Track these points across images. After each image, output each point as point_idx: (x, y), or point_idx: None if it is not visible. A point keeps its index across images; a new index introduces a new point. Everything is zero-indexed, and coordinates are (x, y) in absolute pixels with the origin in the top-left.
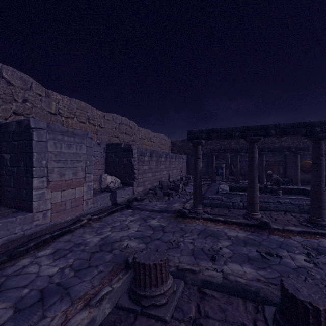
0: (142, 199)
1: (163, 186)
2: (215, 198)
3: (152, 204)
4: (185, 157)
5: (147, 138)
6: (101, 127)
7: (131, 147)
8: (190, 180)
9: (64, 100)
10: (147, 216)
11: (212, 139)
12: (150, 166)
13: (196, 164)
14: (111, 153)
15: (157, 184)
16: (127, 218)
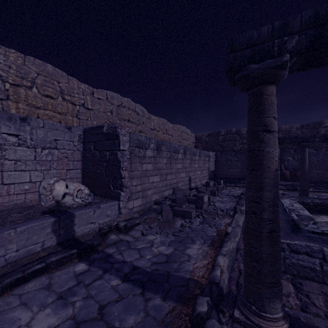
0: (131, 226)
1: (176, 198)
2: (298, 249)
3: (143, 243)
4: (213, 154)
5: (163, 129)
6: (86, 108)
7: (117, 132)
8: (221, 186)
9: (10, 56)
10: (102, 305)
11: (327, 54)
12: (156, 165)
13: (260, 151)
14: (89, 143)
15: (170, 193)
16: (35, 315)
